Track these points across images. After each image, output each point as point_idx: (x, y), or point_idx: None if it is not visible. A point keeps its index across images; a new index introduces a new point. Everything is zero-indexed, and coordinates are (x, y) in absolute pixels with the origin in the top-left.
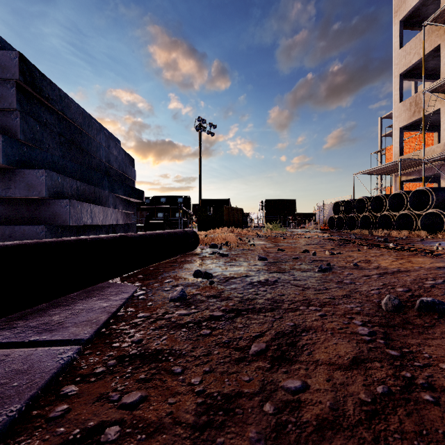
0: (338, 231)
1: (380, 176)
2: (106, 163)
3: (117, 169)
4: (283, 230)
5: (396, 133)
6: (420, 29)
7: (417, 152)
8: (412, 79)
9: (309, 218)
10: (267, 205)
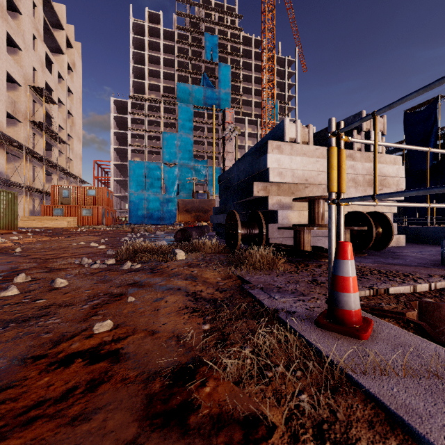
0: None
1: None
2: (238, 182)
3: (244, 179)
4: None
5: None
6: None
7: None
8: None
9: None
10: None
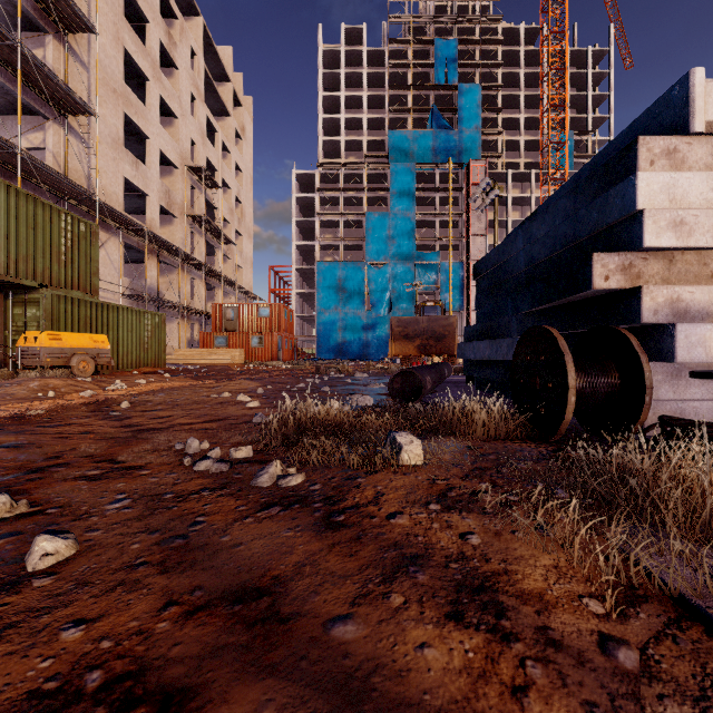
0: None
1: None
2: (527, 267)
3: (549, 256)
4: None
5: None
6: None
7: None
8: None
9: None
10: None
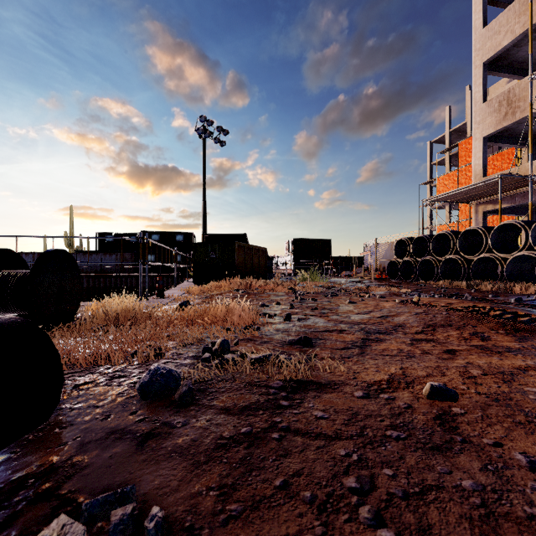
0: (406, 282)
1: (430, 213)
2: None
3: None
4: (324, 280)
5: (478, 145)
6: (506, 6)
7: (510, 170)
8: (497, 73)
9: (347, 263)
10: (296, 246)
